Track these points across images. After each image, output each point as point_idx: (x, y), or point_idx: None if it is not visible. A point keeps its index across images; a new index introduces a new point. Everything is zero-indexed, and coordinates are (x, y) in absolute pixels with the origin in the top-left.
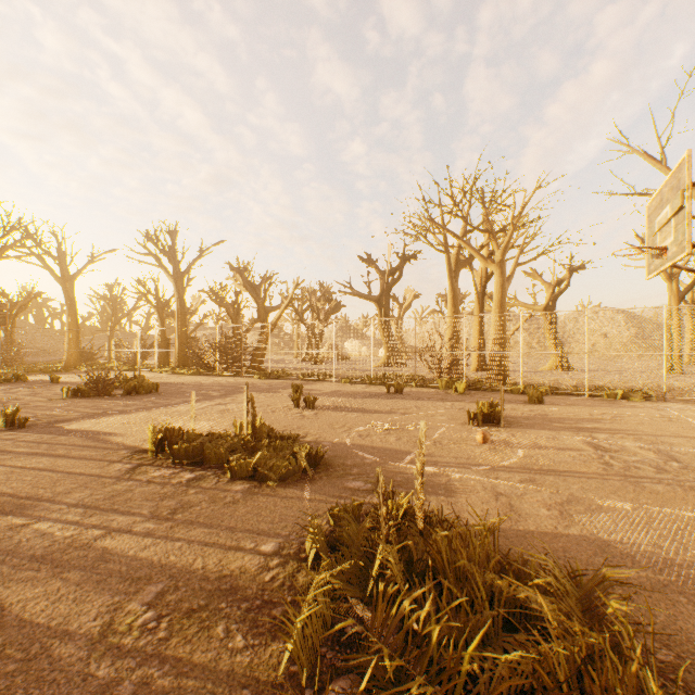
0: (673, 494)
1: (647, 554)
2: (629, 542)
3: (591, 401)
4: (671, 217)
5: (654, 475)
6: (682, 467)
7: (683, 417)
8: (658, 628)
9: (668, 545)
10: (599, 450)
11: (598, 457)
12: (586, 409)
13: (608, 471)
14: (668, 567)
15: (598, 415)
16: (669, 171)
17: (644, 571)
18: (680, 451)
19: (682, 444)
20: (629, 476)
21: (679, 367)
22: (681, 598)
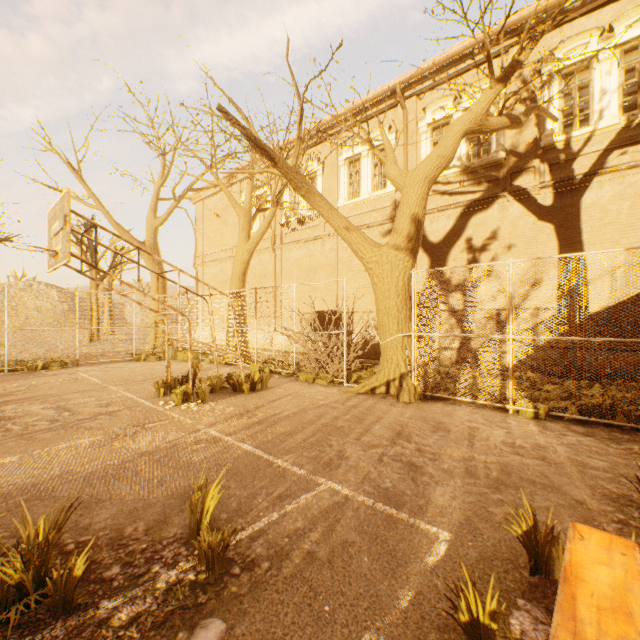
0: (58, 435)
1: (22, 485)
2: (9, 484)
3: (11, 376)
4: (61, 231)
5: (49, 426)
6: (72, 414)
7: (88, 376)
8: (13, 529)
9: (41, 472)
10: (5, 420)
11: (2, 427)
12: (3, 385)
13: (8, 436)
14: (35, 487)
15: (15, 388)
16: (85, 183)
17: (15, 499)
18: (76, 402)
19: (79, 397)
20: (27, 434)
21: (98, 337)
22: (37, 502)
